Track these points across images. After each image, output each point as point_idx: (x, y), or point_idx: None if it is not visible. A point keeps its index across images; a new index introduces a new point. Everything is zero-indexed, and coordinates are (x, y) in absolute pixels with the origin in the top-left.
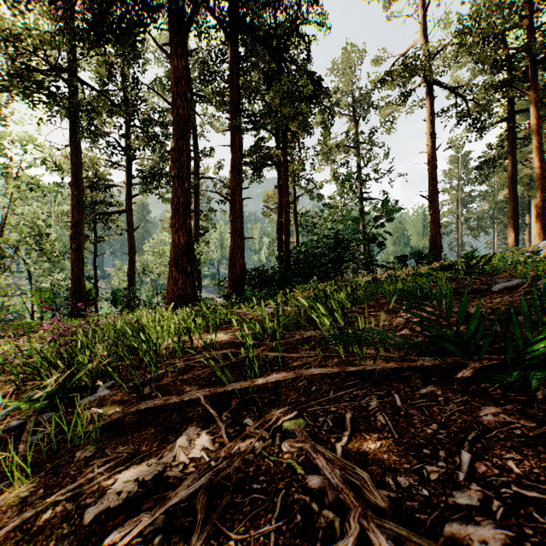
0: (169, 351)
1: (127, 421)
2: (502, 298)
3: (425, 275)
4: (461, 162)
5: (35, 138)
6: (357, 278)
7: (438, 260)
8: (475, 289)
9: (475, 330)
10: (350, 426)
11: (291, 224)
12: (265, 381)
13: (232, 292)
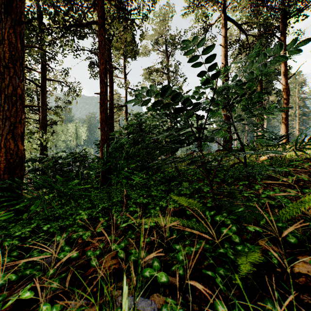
0: None
1: None
2: None
3: None
4: None
5: None
6: None
7: (230, 148)
8: None
9: None
10: None
11: None
12: None
13: None
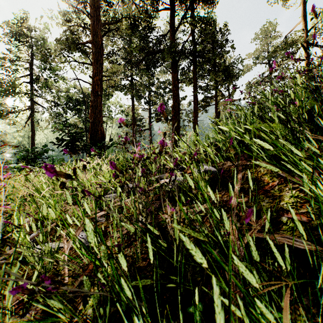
0: None
1: None
2: None
3: None
4: None
5: (118, 103)
6: None
7: None
8: None
9: None
10: None
11: None
12: None
13: None
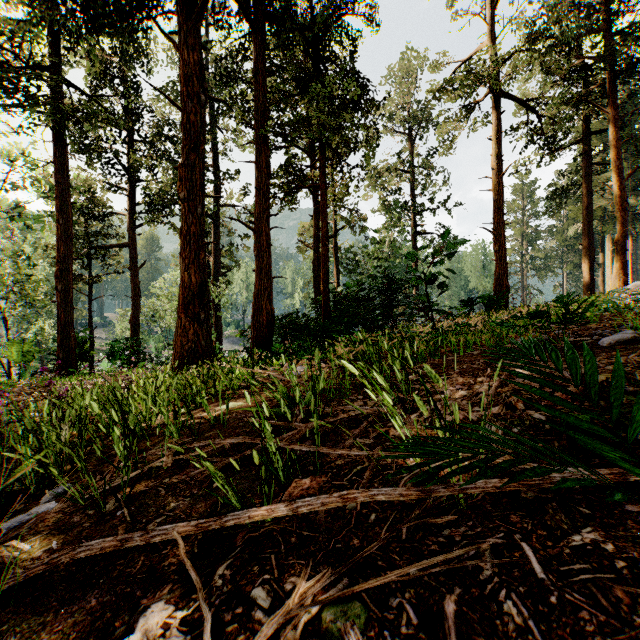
0: (162, 431)
1: (60, 574)
2: (625, 357)
3: (506, 325)
4: (526, 192)
5: (12, 153)
6: (409, 327)
7: (505, 305)
8: (572, 343)
9: (619, 413)
10: (455, 631)
11: (330, 263)
12: (291, 512)
13: (257, 344)
